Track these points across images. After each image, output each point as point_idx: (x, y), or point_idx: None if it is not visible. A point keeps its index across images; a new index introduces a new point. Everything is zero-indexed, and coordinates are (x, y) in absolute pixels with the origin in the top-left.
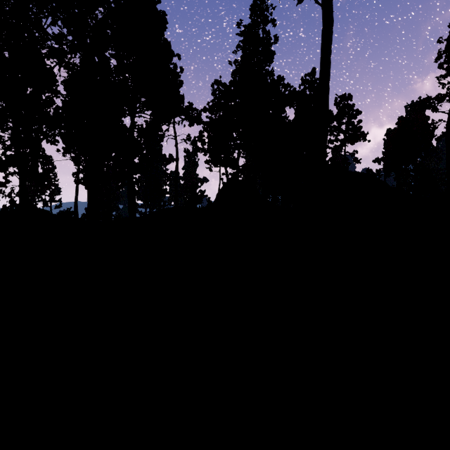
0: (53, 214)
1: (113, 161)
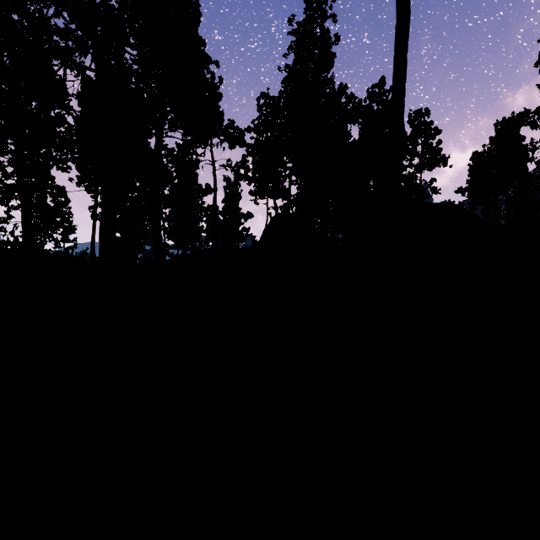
0: (47, 255)
1: (138, 192)
